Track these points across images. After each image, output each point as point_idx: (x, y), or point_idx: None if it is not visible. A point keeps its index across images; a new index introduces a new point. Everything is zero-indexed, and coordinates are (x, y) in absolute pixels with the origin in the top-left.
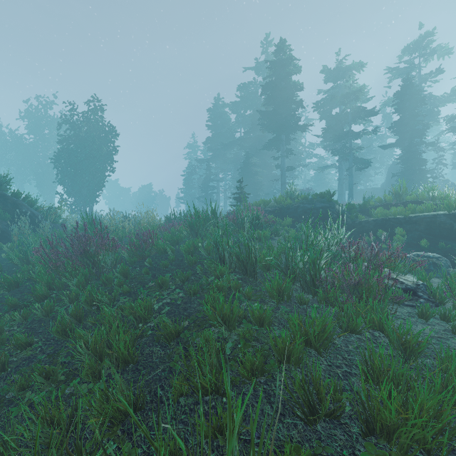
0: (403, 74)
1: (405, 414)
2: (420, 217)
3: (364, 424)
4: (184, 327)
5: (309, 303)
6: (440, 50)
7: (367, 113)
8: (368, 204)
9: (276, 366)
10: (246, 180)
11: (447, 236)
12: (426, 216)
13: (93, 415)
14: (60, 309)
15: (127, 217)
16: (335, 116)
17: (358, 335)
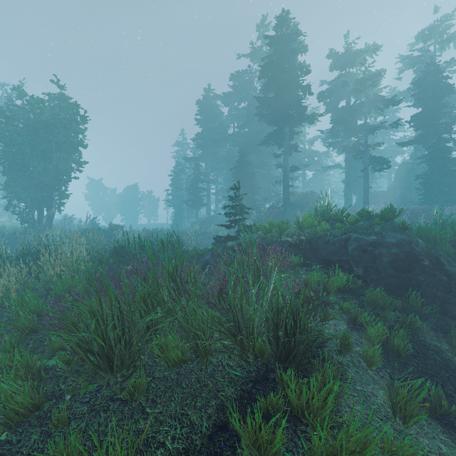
0: (416, 64)
1: None
2: None
3: None
4: None
5: None
6: None
7: (386, 102)
8: None
9: None
10: (241, 182)
11: None
12: None
13: None
14: None
15: (48, 245)
16: (345, 107)
17: None
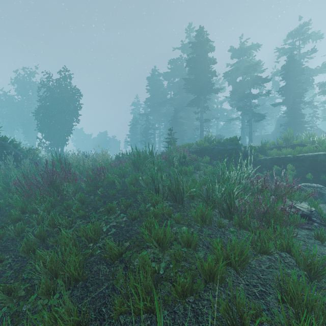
0: (287, 53)
1: None
2: (305, 156)
3: None
4: (126, 247)
5: (226, 227)
6: (314, 35)
7: (262, 80)
8: (265, 146)
9: (202, 286)
10: (175, 129)
11: (325, 171)
12: (310, 156)
13: None
14: (29, 230)
15: (87, 156)
16: (239, 82)
17: (268, 255)
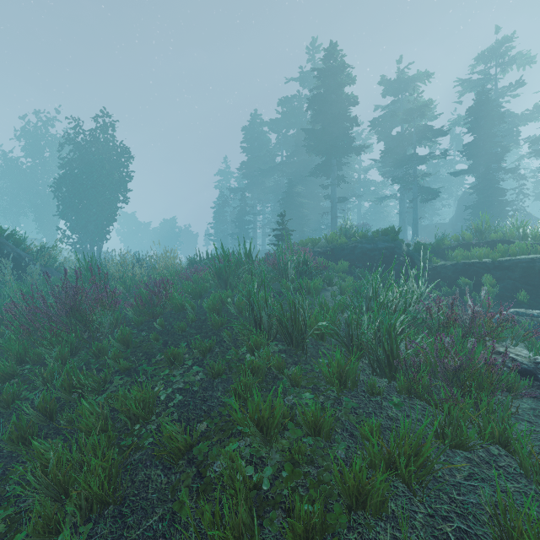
0: (476, 87)
1: None
2: (513, 262)
3: None
4: (201, 432)
5: (384, 393)
6: (521, 58)
7: (435, 133)
8: (442, 243)
9: (344, 519)
10: (289, 213)
11: None
12: (521, 261)
13: None
14: (28, 395)
15: (140, 260)
16: (396, 136)
17: (467, 452)
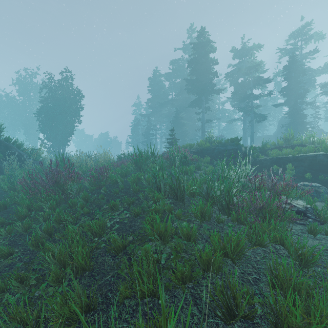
0: (289, 53)
1: (307, 319)
2: (304, 156)
3: (273, 324)
4: (130, 241)
5: (225, 222)
6: (316, 35)
7: (264, 81)
8: (266, 146)
9: (200, 274)
10: (177, 129)
11: (324, 171)
12: (309, 156)
13: (55, 316)
14: (36, 226)
15: (89, 156)
16: (240, 83)
17: (263, 247)
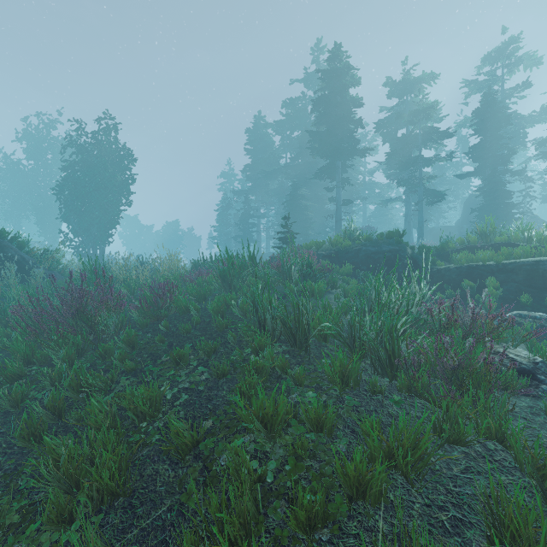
0: (483, 88)
1: None
2: (517, 264)
3: None
4: (207, 429)
5: (386, 392)
6: (527, 59)
7: (440, 135)
8: (447, 246)
9: (344, 508)
10: (293, 216)
11: None
12: (525, 263)
13: None
14: (36, 395)
15: (143, 263)
16: (401, 138)
17: (464, 447)
